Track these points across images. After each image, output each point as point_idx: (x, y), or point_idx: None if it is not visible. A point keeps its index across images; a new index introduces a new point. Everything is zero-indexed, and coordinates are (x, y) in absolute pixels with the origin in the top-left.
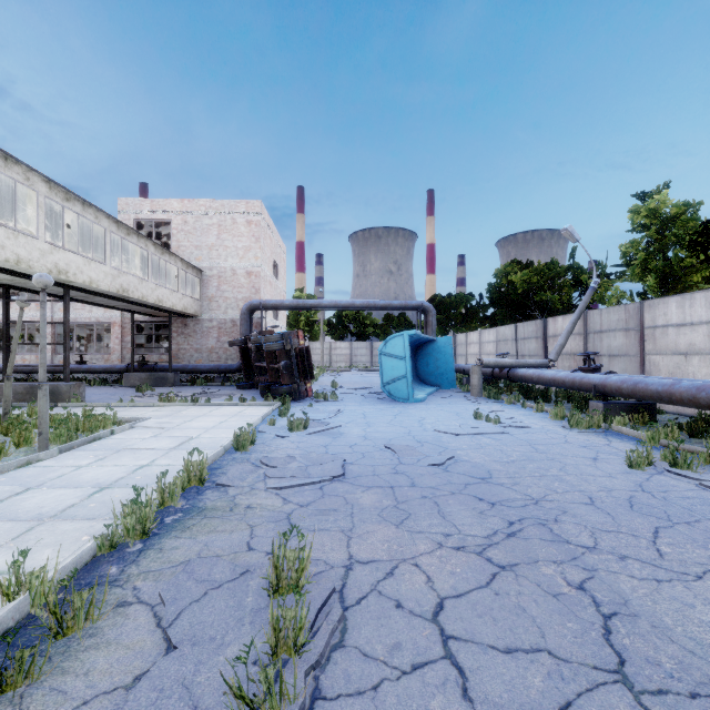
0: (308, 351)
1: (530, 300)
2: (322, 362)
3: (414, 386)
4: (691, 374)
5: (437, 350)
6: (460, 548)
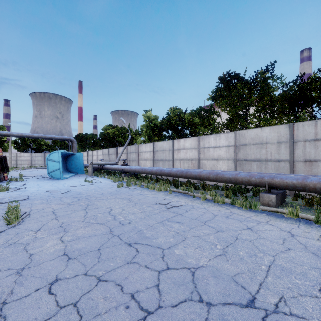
0: (5, 158)
1: (115, 140)
2: (10, 164)
3: (65, 173)
4: (147, 165)
5: (76, 158)
6: (63, 204)
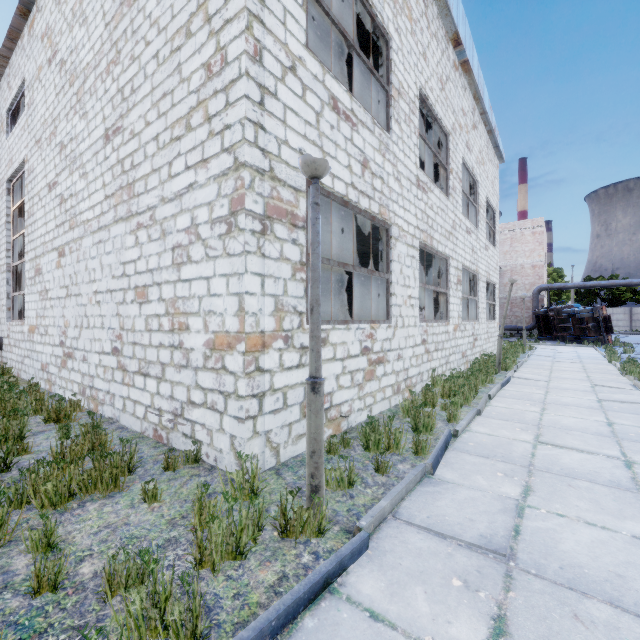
0: (609, 317)
1: None
2: None
3: None
4: None
5: None
6: None
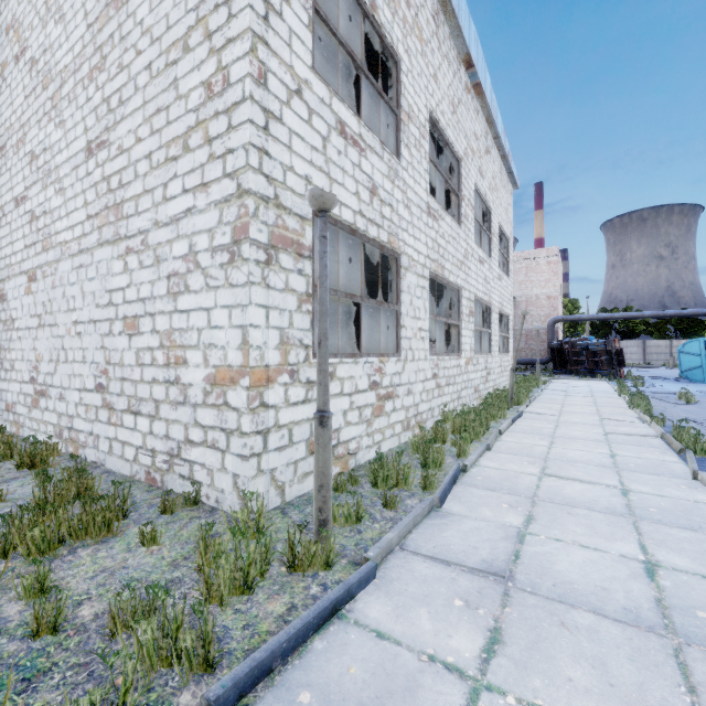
0: (621, 350)
1: None
2: None
3: None
4: None
5: None
6: None
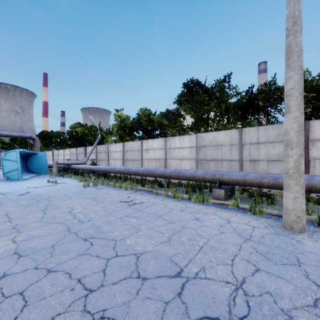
0: None
1: (85, 139)
2: None
3: (24, 174)
4: (117, 165)
5: (39, 157)
6: (19, 206)
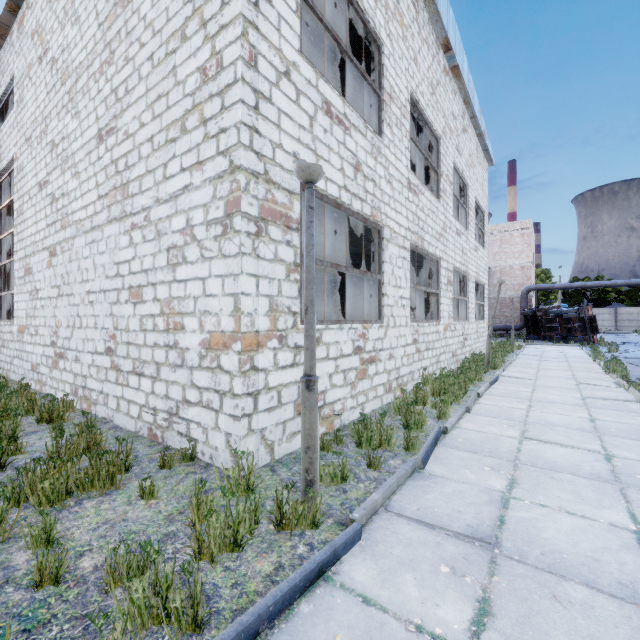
0: (594, 317)
1: None
2: None
3: None
4: None
5: None
6: None
